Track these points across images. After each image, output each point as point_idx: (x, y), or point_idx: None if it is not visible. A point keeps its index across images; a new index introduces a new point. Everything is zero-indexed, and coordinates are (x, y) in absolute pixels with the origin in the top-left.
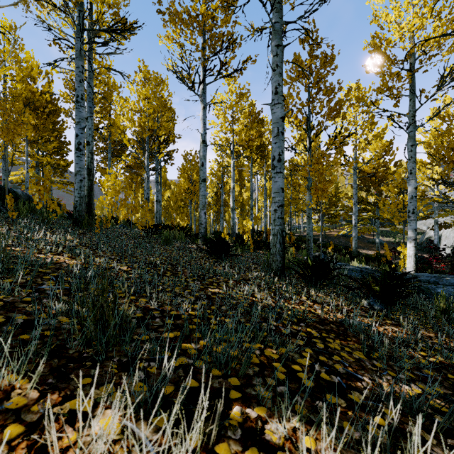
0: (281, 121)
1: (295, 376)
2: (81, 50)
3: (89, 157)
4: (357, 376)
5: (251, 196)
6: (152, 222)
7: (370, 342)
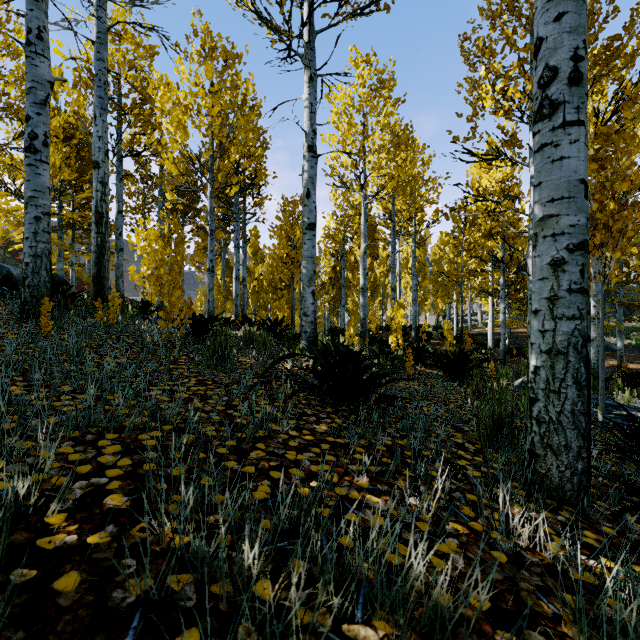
0: None
1: None
2: None
3: (99, 191)
4: None
5: (393, 269)
6: (191, 310)
7: None
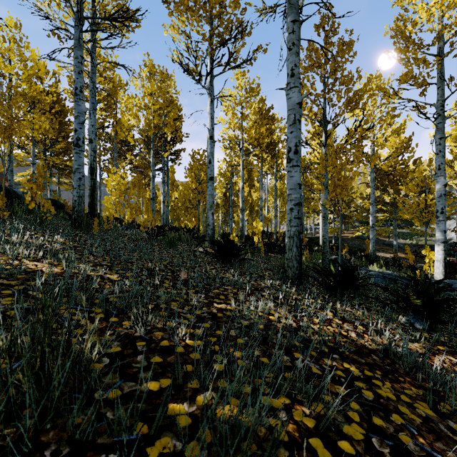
0: (299, 107)
1: None
2: (80, 39)
3: (92, 156)
4: None
5: (261, 197)
6: (155, 223)
7: (432, 384)
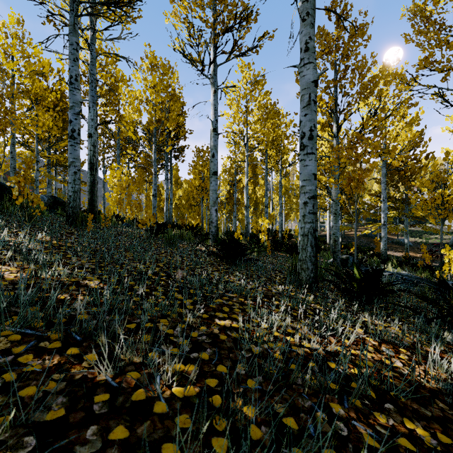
0: (314, 86)
1: None
2: (76, 25)
3: (92, 151)
4: None
5: (266, 194)
6: (155, 220)
7: None
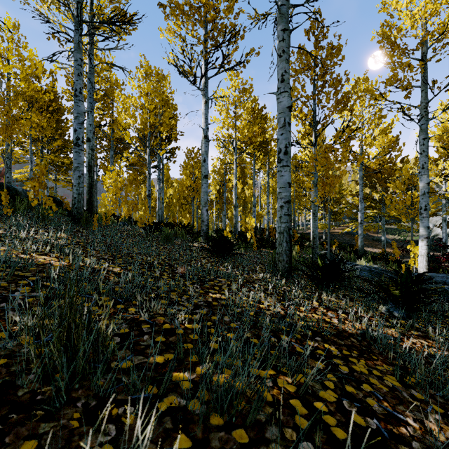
0: (288, 111)
1: (320, 420)
2: (80, 43)
3: (90, 154)
4: (398, 416)
5: (254, 194)
6: (152, 219)
7: (401, 362)
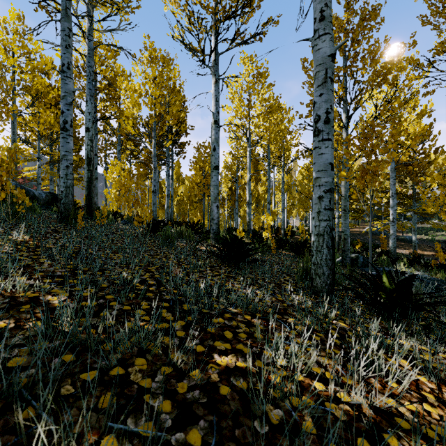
0: (331, 61)
1: None
2: (68, 9)
3: (89, 145)
4: None
5: (268, 190)
6: (151, 217)
7: None
